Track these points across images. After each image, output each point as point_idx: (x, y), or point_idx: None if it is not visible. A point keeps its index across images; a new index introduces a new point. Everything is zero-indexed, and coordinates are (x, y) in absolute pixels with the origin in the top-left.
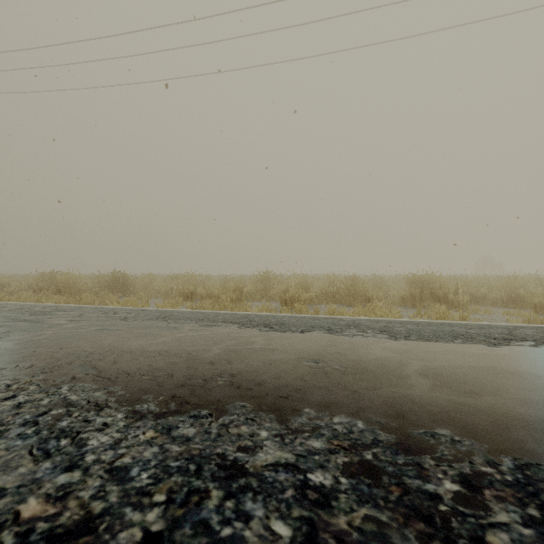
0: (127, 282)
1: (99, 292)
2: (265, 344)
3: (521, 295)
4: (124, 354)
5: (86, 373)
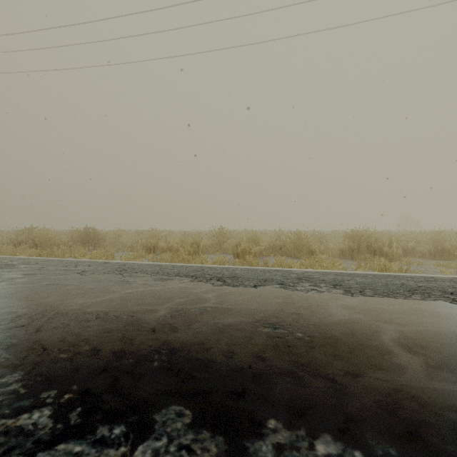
0: (97, 237)
1: (72, 246)
2: (217, 302)
3: (447, 248)
4: (56, 318)
5: None
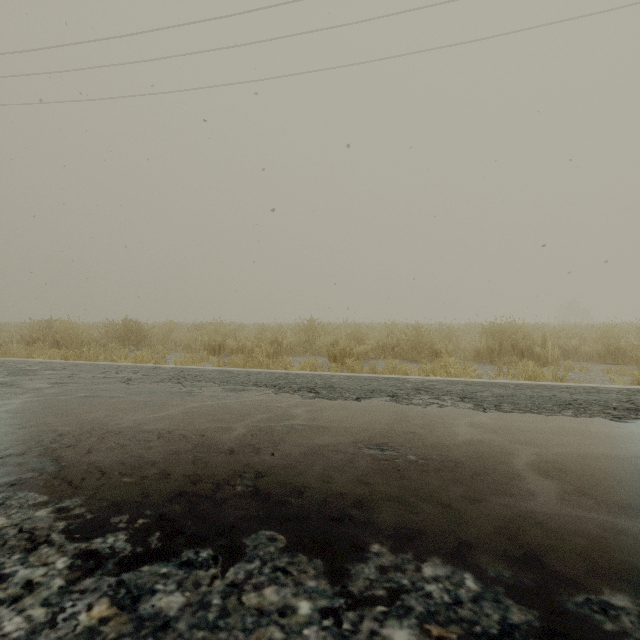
0: (141, 332)
1: (107, 345)
2: (309, 419)
3: (622, 348)
4: (108, 437)
5: (39, 472)
